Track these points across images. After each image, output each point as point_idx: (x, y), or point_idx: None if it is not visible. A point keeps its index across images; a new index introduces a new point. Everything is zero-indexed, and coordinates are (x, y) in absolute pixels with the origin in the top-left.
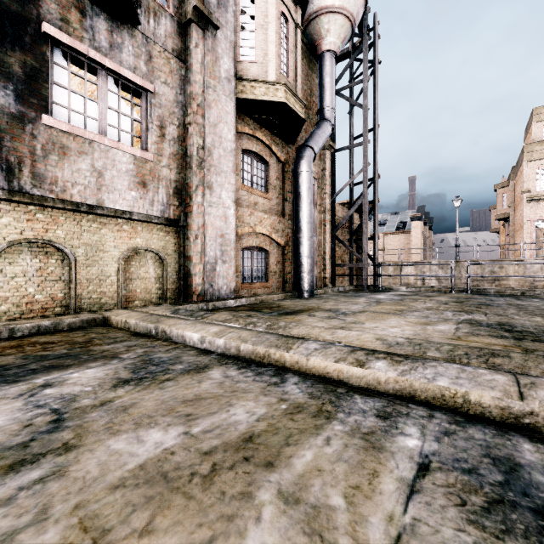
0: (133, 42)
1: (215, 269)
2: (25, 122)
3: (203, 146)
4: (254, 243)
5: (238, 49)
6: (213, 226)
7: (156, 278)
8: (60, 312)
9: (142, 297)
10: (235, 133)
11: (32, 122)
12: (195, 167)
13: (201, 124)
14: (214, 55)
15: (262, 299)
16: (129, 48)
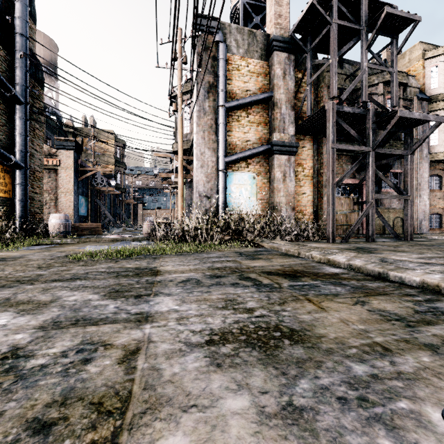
0: (397, 161)
1: (421, 223)
2: (379, 192)
3: (417, 183)
4: (435, 212)
5: (429, 142)
6: (421, 208)
7: (400, 226)
8: (382, 233)
9: (397, 231)
10: (428, 174)
11: (380, 192)
12: (415, 191)
13: (416, 176)
14: (421, 151)
15: (441, 234)
16: (396, 163)
